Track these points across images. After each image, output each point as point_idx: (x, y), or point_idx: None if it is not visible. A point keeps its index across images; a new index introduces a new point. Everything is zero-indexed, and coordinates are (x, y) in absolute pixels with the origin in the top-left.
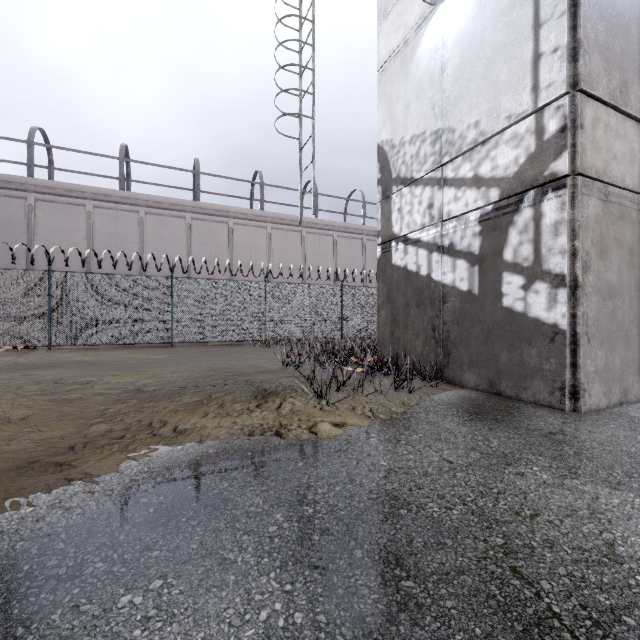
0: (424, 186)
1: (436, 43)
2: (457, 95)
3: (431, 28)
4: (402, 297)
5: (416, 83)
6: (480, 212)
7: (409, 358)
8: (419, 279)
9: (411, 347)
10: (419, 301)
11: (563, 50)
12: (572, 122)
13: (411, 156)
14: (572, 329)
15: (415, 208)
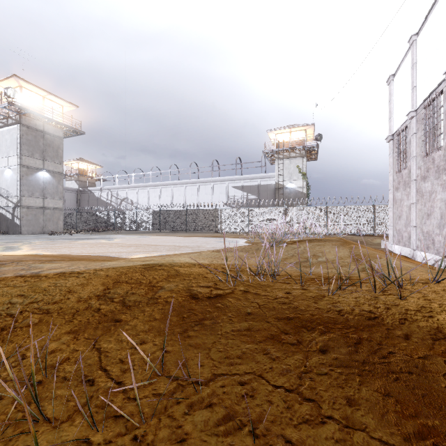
0: (5, 199)
1: (7, 174)
2: (10, 186)
3: (6, 171)
4: (2, 219)
5: (4, 178)
6: (13, 207)
7: (3, 231)
8: (5, 216)
9: (3, 229)
10: (5, 220)
11: (19, 190)
12: (21, 199)
13: (3, 192)
14: (21, 225)
15: (4, 202)
